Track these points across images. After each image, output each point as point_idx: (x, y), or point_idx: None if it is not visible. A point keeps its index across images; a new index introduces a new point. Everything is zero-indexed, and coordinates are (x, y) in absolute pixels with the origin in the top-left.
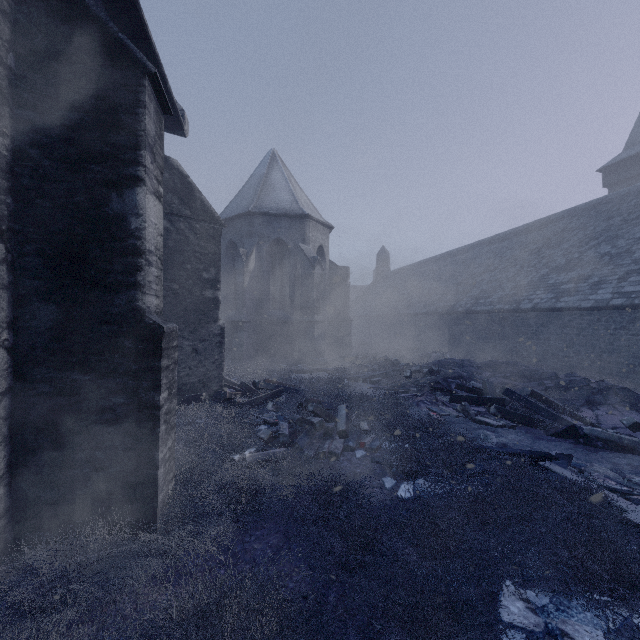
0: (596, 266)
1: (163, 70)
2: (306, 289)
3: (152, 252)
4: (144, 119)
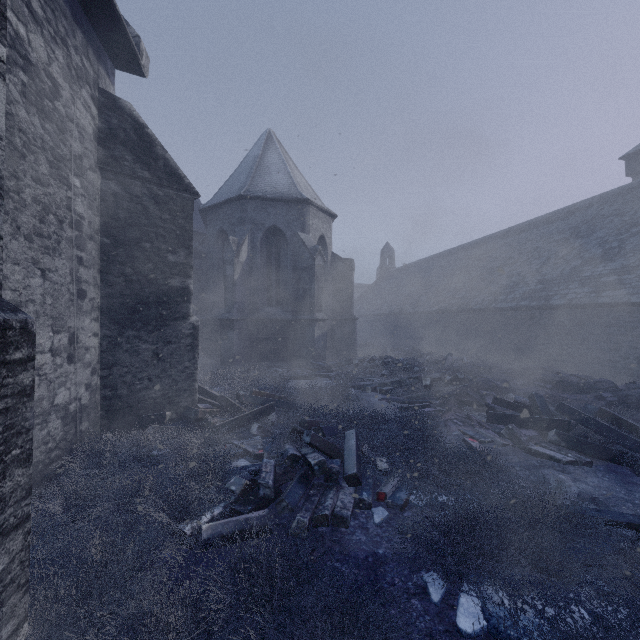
0: None
1: None
2: (305, 283)
3: None
4: None
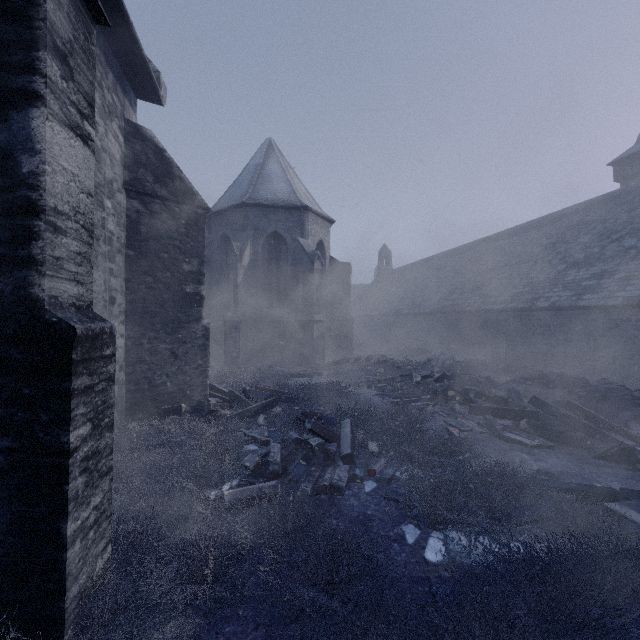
0: (621, 260)
1: (125, 8)
2: (305, 286)
3: (65, 214)
4: (44, 2)
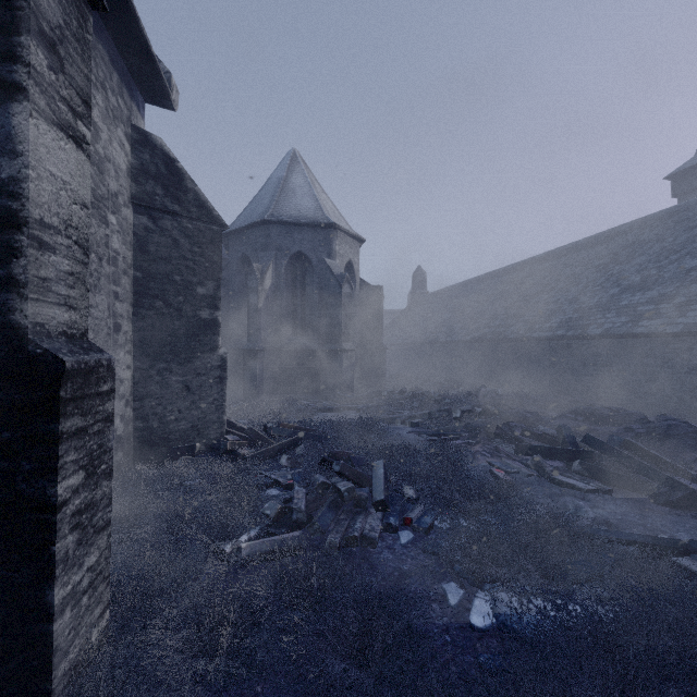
0: (681, 283)
1: None
2: (332, 312)
3: (53, 228)
4: None
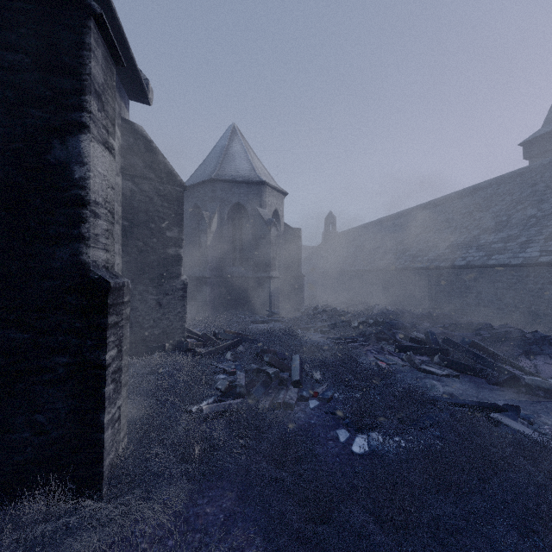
0: (524, 227)
1: (125, 36)
2: (263, 248)
3: (100, 204)
4: (89, 62)
